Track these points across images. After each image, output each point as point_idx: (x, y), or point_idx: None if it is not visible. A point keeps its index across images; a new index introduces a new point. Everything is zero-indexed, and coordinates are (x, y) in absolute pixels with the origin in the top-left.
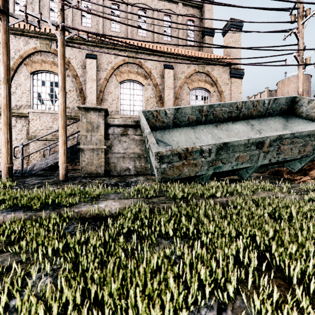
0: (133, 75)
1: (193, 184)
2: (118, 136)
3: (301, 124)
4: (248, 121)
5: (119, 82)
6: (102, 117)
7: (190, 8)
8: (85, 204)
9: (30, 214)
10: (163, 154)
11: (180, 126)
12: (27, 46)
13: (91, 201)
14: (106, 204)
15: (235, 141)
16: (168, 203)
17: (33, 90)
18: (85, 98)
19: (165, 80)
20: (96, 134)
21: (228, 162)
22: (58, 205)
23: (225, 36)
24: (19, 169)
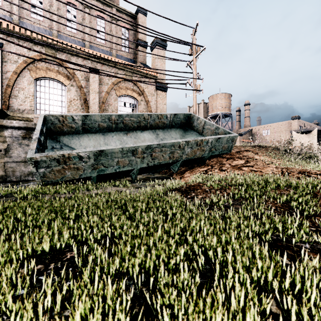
0: (53, 73)
1: (62, 185)
2: (19, 139)
3: (192, 136)
4: (155, 131)
5: (35, 79)
6: None
7: (125, 15)
8: None
9: None
10: (37, 159)
11: (91, 132)
12: None
13: None
14: None
15: (110, 149)
16: (10, 201)
17: None
18: None
19: (90, 84)
20: None
21: (110, 166)
22: None
23: (152, 51)
24: None
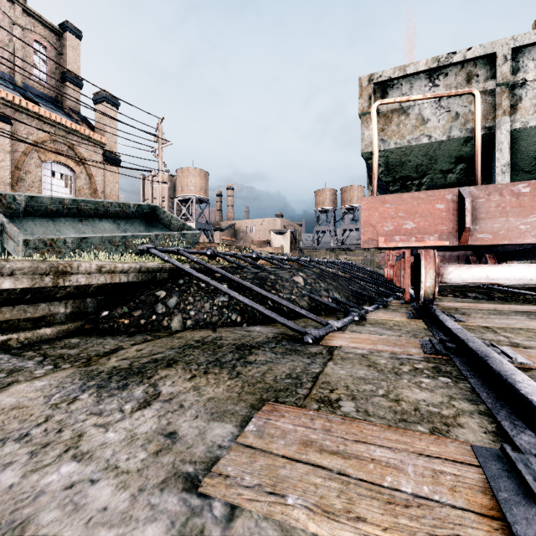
0: None
1: None
2: None
3: (159, 229)
4: (116, 220)
5: None
6: None
7: (40, 24)
8: None
9: None
10: (31, 241)
11: (35, 215)
12: None
13: None
14: None
15: (92, 237)
16: None
17: None
18: None
19: None
20: None
21: (88, 252)
22: None
23: (97, 106)
24: None
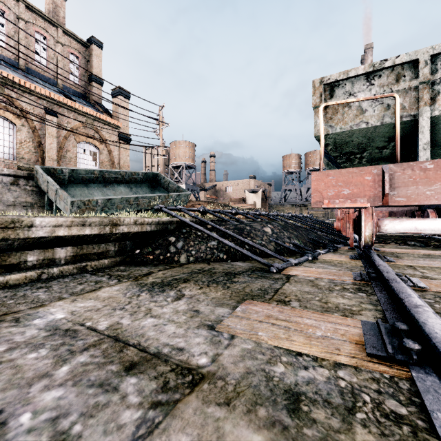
0: None
1: None
2: (8, 185)
3: (160, 191)
4: (129, 185)
5: None
6: None
7: (74, 41)
8: None
9: None
10: (75, 202)
11: (75, 182)
12: None
13: None
14: None
15: (115, 198)
16: None
17: None
18: None
19: (47, 127)
20: None
21: (112, 209)
22: None
23: (114, 98)
24: None
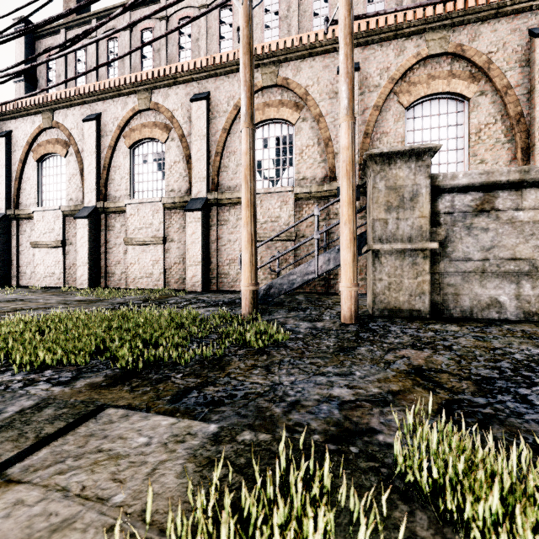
0: (440, 81)
1: None
2: (465, 216)
3: None
4: None
5: (406, 107)
6: (424, 172)
7: None
8: None
9: None
10: None
11: None
12: None
13: None
14: None
15: None
16: None
17: None
18: (336, 155)
19: (537, 69)
20: (410, 214)
21: None
22: None
23: None
24: (233, 289)
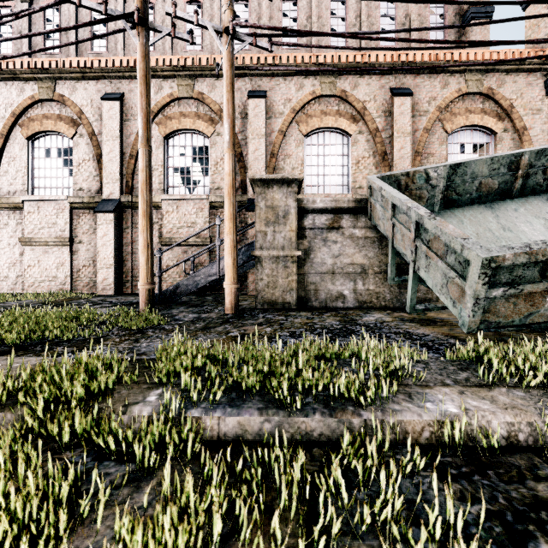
0: (330, 117)
1: None
2: (322, 232)
3: None
4: None
5: (305, 135)
6: (293, 197)
7: None
8: (395, 400)
9: (276, 419)
10: (503, 263)
11: (457, 204)
12: (159, 94)
13: (390, 384)
14: (452, 402)
15: None
16: None
17: (168, 165)
18: (247, 170)
19: (395, 120)
20: (283, 228)
21: None
22: (325, 396)
23: (529, 7)
24: None
